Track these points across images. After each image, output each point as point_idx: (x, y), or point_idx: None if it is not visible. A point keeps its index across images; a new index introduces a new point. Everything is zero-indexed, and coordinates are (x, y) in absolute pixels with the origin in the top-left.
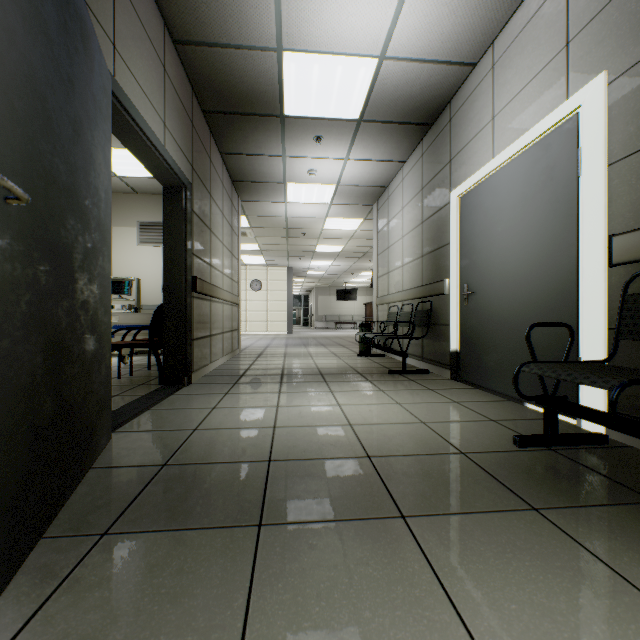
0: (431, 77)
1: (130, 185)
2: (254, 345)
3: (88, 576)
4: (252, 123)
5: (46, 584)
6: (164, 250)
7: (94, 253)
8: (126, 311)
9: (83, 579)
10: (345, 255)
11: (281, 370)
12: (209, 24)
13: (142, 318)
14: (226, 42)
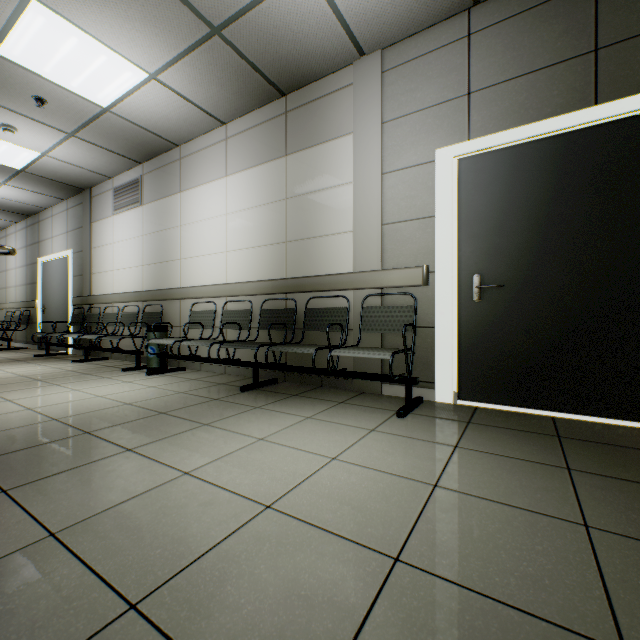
0: (23, 205)
1: None
2: None
3: None
4: None
5: None
6: None
7: None
8: None
9: None
10: None
11: None
12: None
13: None
14: None
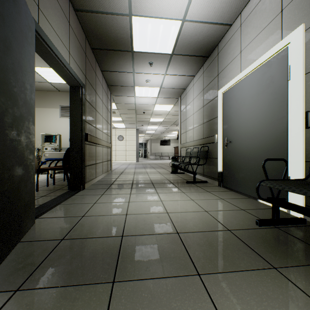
0: (208, 31)
1: (55, 87)
2: (119, 168)
3: None
4: (117, 55)
5: None
6: (70, 119)
7: (21, 119)
8: (53, 151)
9: None
10: (164, 123)
11: (132, 181)
12: (93, 0)
13: (60, 154)
14: (102, 10)
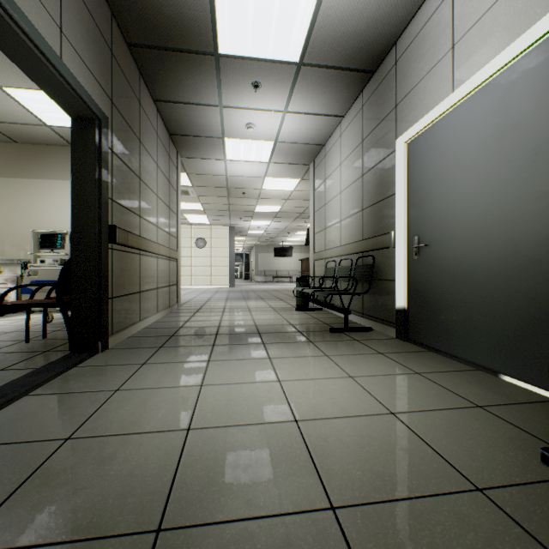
0: (379, 8)
1: (63, 136)
2: (196, 299)
3: None
4: (184, 62)
5: None
6: (72, 193)
7: None
8: (58, 266)
9: None
10: (282, 215)
11: (216, 328)
12: None
13: None
14: None
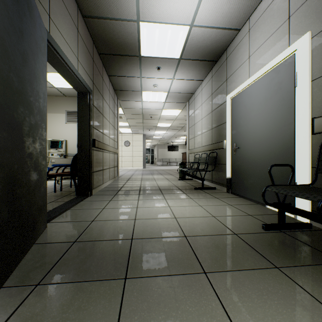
0: (217, 36)
1: (62, 92)
2: (126, 174)
3: (25, 312)
4: (124, 60)
5: (0, 318)
6: (78, 125)
7: (36, 127)
8: (59, 157)
9: (22, 314)
10: (172, 128)
11: (139, 187)
12: (101, 7)
13: (67, 160)
14: (110, 17)
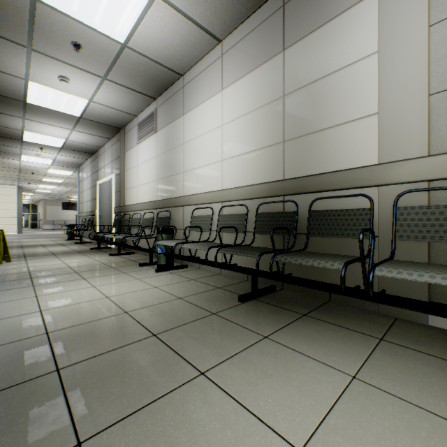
0: (87, 146)
1: None
2: None
3: None
4: (5, 139)
5: None
6: None
7: None
8: None
9: None
10: (66, 184)
11: (21, 245)
12: None
13: None
14: None
